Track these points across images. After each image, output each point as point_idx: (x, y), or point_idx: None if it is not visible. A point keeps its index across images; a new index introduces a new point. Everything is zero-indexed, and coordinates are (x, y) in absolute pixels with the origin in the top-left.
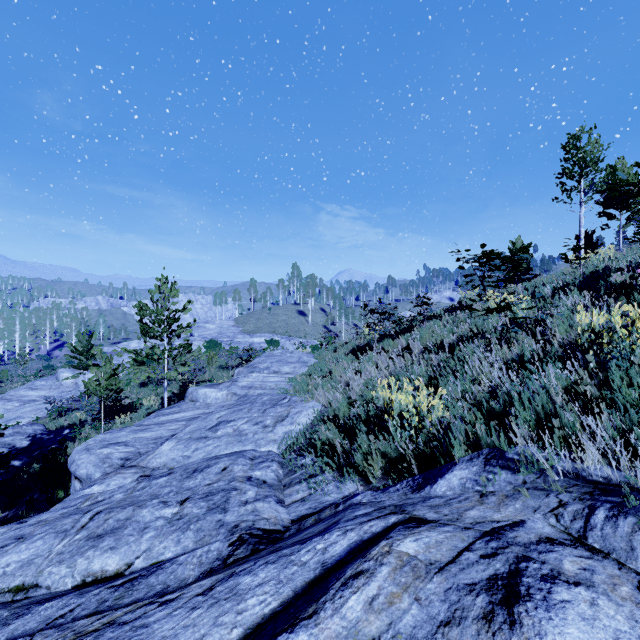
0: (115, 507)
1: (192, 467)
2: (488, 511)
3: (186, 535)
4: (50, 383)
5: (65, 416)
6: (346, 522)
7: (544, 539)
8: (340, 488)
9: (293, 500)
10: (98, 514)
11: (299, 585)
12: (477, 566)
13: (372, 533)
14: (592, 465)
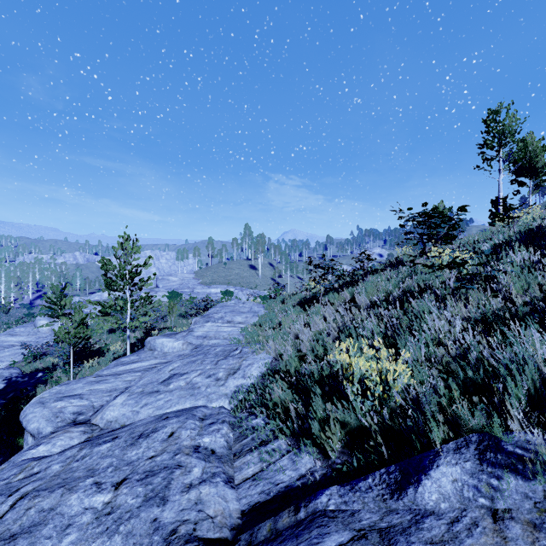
0: (43, 489)
1: (138, 431)
2: None
3: (113, 542)
4: (28, 330)
5: (40, 360)
6: None
7: None
8: (296, 463)
9: (244, 477)
10: (21, 499)
11: None
12: None
13: None
14: None
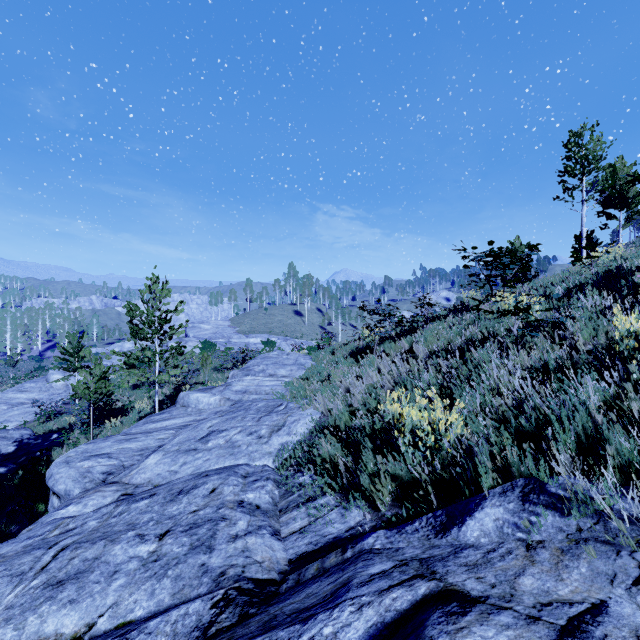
0: (84, 541)
1: (177, 487)
2: (547, 579)
3: (162, 584)
4: (40, 385)
5: (54, 420)
6: (360, 587)
7: None
8: (344, 517)
9: (290, 531)
10: (63, 551)
11: None
12: None
13: (396, 611)
14: None
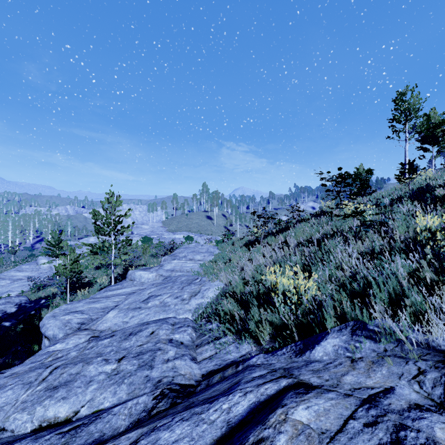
0: (69, 363)
1: (128, 331)
2: (361, 377)
3: (121, 388)
4: (32, 267)
5: (42, 290)
6: (245, 383)
7: (413, 405)
8: (238, 348)
9: (203, 358)
10: (56, 369)
11: (208, 442)
12: (363, 435)
13: (267, 395)
14: (441, 338)
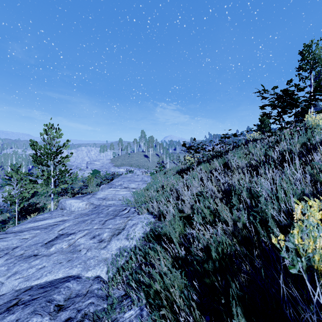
0: None
1: None
2: None
3: None
4: None
5: (1, 214)
6: None
7: None
8: None
9: None
10: None
11: None
12: None
13: None
14: None
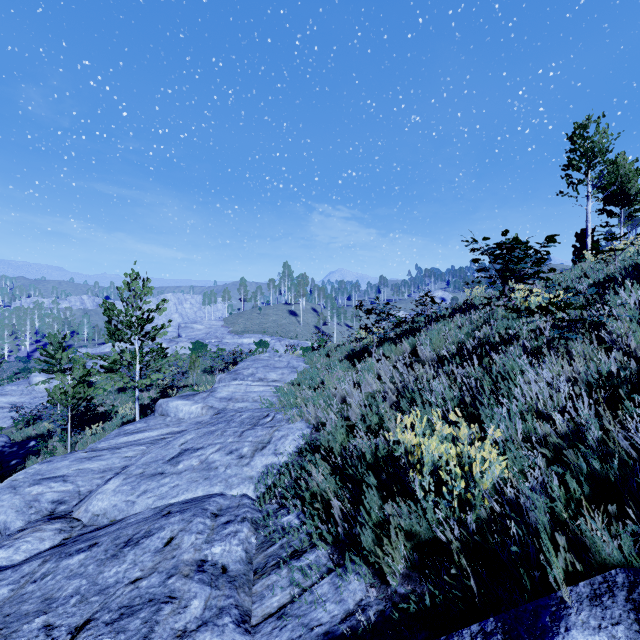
0: None
1: (126, 534)
2: None
3: None
4: (22, 388)
5: (33, 425)
6: None
7: None
8: (340, 592)
9: (265, 612)
10: None
11: None
12: None
13: None
14: None
